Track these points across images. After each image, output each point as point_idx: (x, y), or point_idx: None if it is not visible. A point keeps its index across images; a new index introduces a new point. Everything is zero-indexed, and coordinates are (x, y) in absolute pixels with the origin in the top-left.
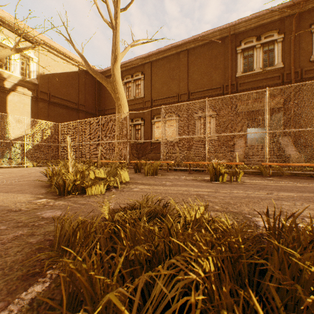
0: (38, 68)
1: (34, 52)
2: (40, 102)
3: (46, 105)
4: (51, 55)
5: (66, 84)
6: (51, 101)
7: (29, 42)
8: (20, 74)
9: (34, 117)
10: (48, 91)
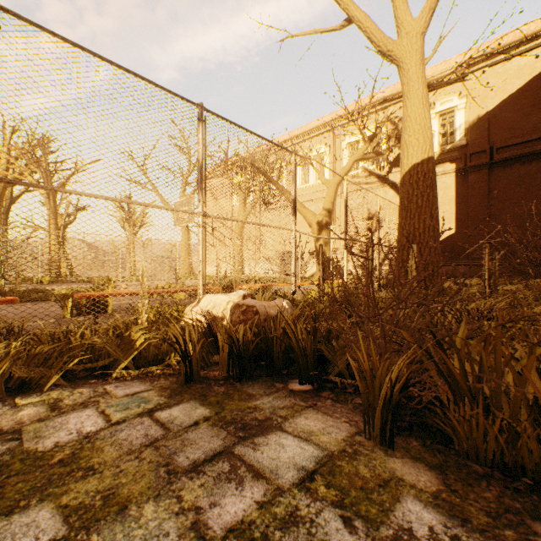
0: (467, 117)
1: (459, 94)
2: (470, 175)
3: (483, 173)
4: (496, 69)
5: (539, 101)
6: (494, 162)
7: (451, 85)
8: (438, 147)
9: (460, 205)
10: (486, 146)
